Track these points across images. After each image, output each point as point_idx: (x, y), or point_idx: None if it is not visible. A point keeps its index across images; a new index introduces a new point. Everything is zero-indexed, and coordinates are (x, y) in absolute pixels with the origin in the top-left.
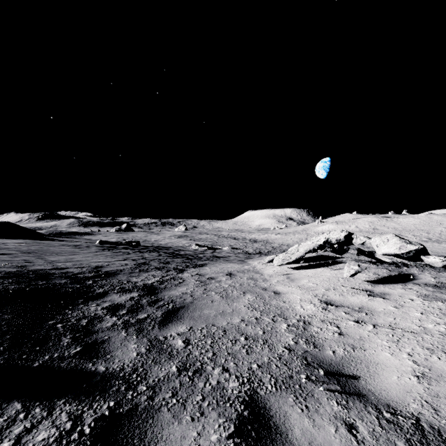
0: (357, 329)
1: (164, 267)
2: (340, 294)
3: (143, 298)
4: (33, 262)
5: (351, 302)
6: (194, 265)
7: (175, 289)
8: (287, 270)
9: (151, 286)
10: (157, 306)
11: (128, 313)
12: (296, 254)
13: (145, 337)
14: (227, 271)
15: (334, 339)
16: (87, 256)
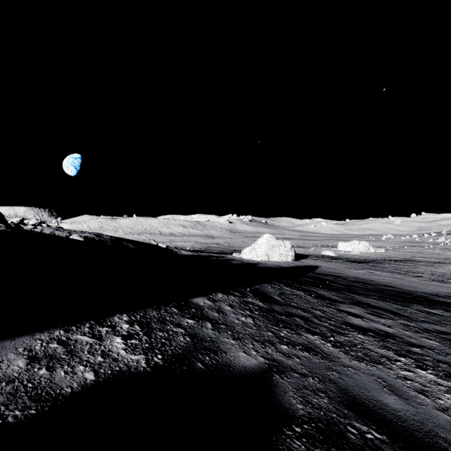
0: None
1: None
2: None
3: None
4: None
5: None
6: None
7: None
8: None
9: None
10: None
11: None
12: None
13: None
14: None
15: None
16: None
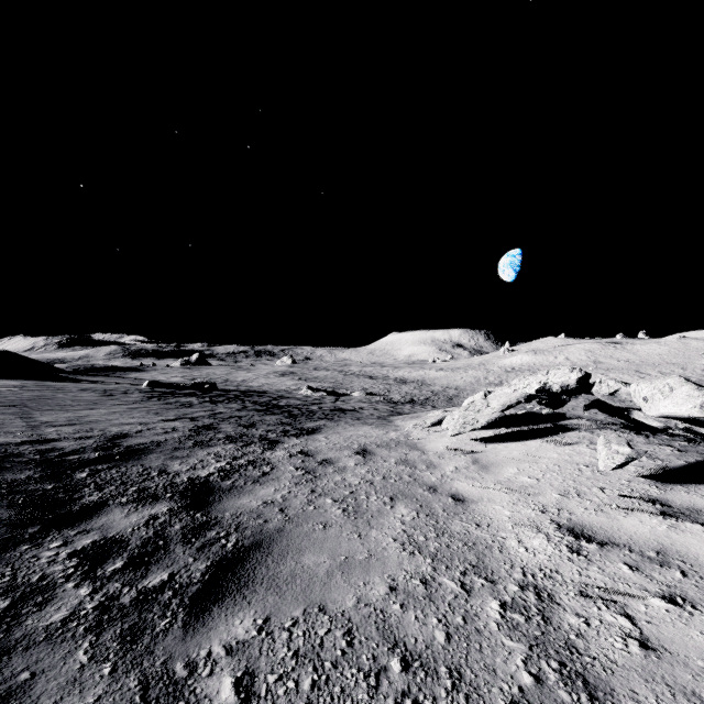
0: (683, 630)
1: (242, 435)
2: (596, 508)
3: (177, 519)
4: (1, 426)
5: (630, 532)
6: (298, 431)
7: (252, 492)
8: (470, 444)
9: (203, 485)
10: (199, 545)
11: (125, 571)
12: (485, 412)
13: (137, 668)
14: (358, 444)
15: (635, 663)
16: (113, 412)
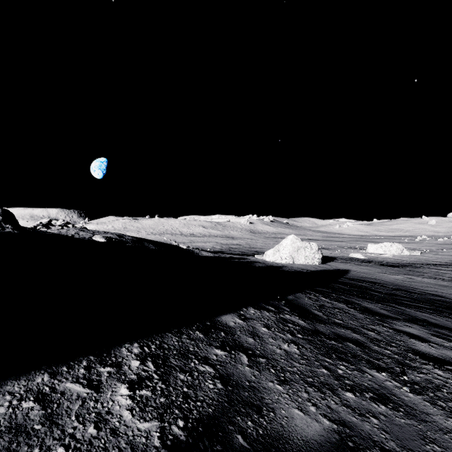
0: None
1: None
2: None
3: None
4: None
5: None
6: None
7: None
8: None
9: None
10: None
11: None
12: None
13: None
14: None
15: None
16: None
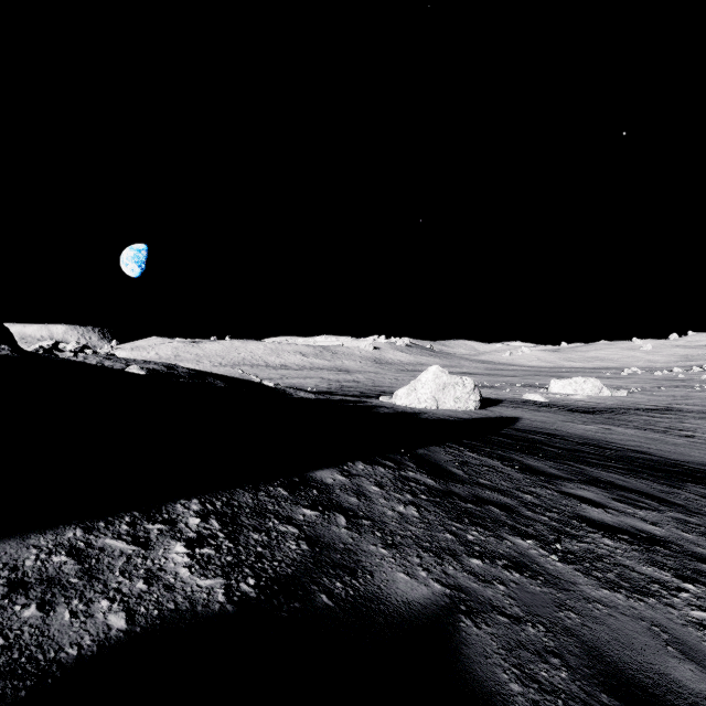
0: None
1: None
2: None
3: None
4: None
5: None
6: None
7: None
8: None
9: None
10: None
11: None
12: None
13: None
14: None
15: None
16: None
